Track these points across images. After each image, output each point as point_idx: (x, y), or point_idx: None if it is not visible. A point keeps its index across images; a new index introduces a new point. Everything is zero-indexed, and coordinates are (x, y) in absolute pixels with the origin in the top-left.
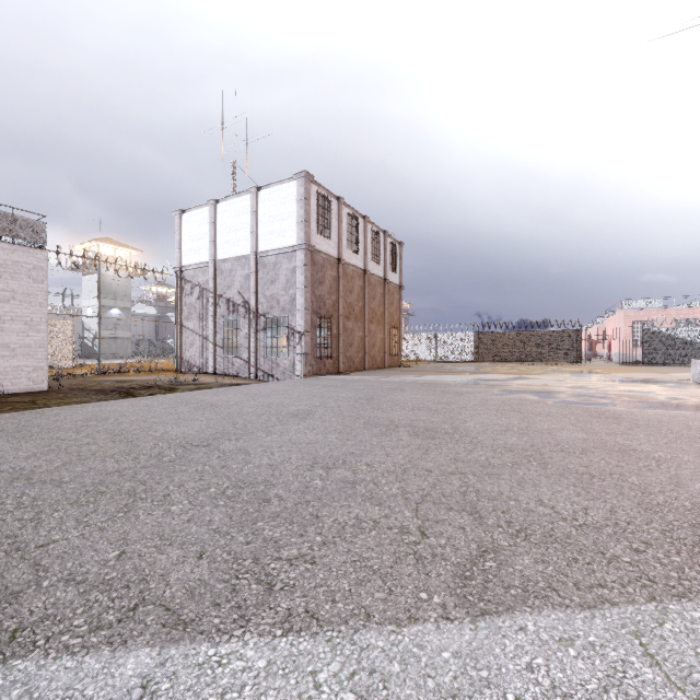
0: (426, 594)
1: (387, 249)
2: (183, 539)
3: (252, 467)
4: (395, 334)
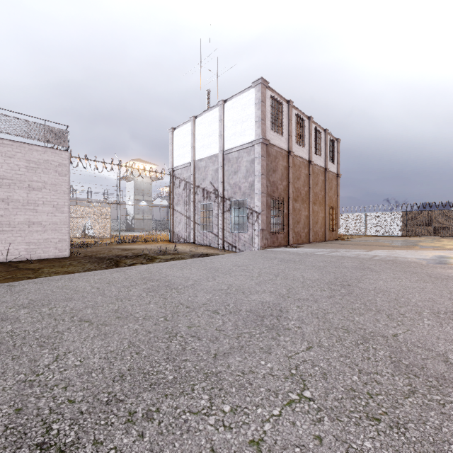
0: None
1: (327, 144)
2: None
3: None
4: (333, 213)
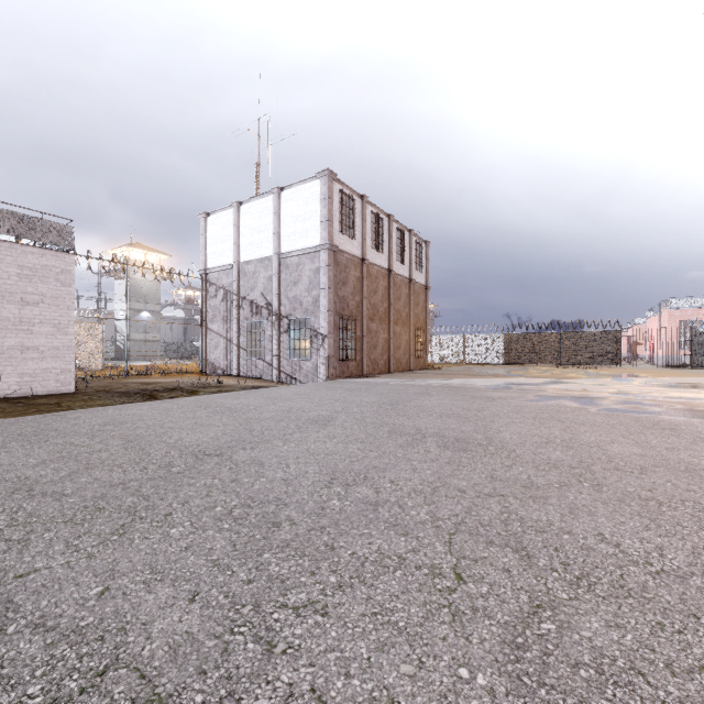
0: (466, 670)
1: (413, 249)
2: (176, 573)
3: (264, 482)
4: (421, 335)
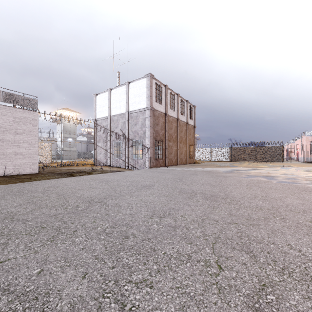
0: None
1: (188, 109)
2: (77, 262)
3: (121, 215)
4: (191, 148)
